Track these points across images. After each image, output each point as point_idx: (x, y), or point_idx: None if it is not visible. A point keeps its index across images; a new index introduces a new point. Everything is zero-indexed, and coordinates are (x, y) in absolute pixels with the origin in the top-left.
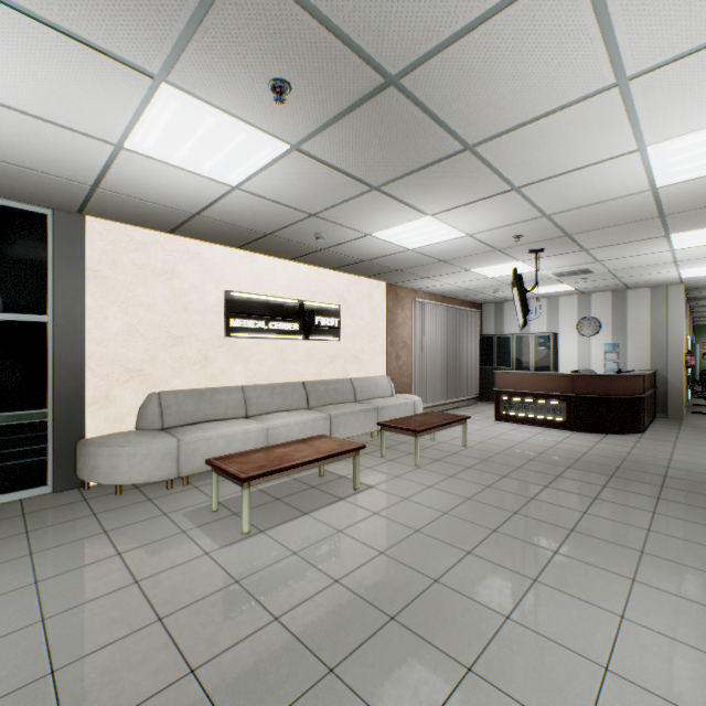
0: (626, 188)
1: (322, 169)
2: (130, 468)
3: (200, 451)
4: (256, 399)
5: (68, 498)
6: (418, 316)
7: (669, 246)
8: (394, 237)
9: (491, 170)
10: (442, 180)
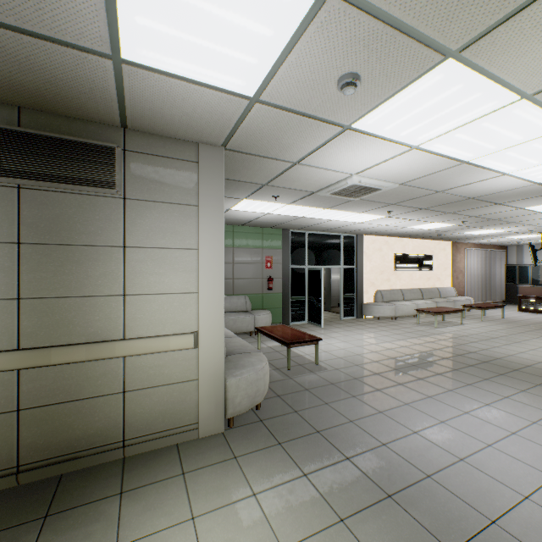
0: None
1: (460, 226)
2: (383, 312)
3: (400, 309)
4: (405, 294)
5: (364, 319)
6: (468, 256)
7: None
8: (471, 233)
9: (519, 223)
10: (500, 225)
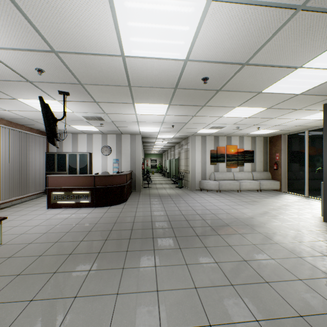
0: (107, 44)
1: None
2: None
3: None
4: None
5: None
6: None
7: (135, 111)
8: None
9: None
10: None
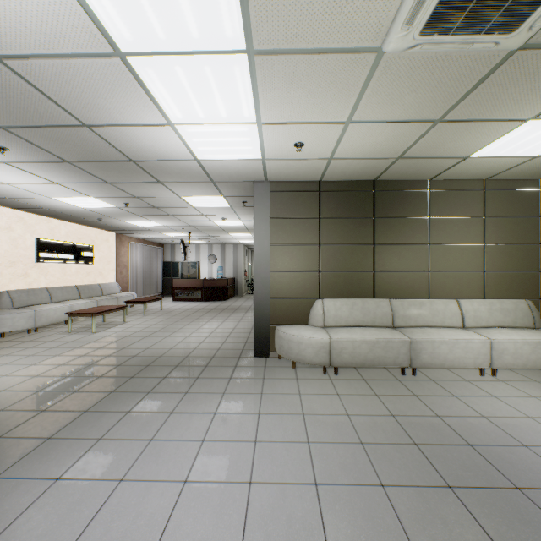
0: (212, 225)
1: (123, 211)
2: (13, 324)
3: (44, 316)
4: (56, 294)
5: None
6: (132, 251)
7: (231, 235)
8: (135, 223)
9: (176, 218)
10: (161, 217)
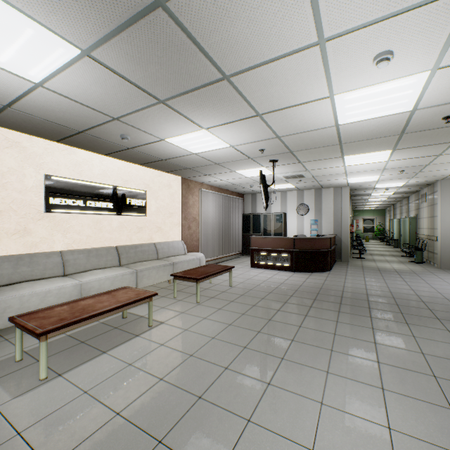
0: (322, 123)
1: (115, 78)
2: None
3: (12, 308)
4: (74, 261)
5: None
6: (203, 200)
7: (343, 163)
8: (182, 143)
9: (243, 98)
10: (210, 101)
